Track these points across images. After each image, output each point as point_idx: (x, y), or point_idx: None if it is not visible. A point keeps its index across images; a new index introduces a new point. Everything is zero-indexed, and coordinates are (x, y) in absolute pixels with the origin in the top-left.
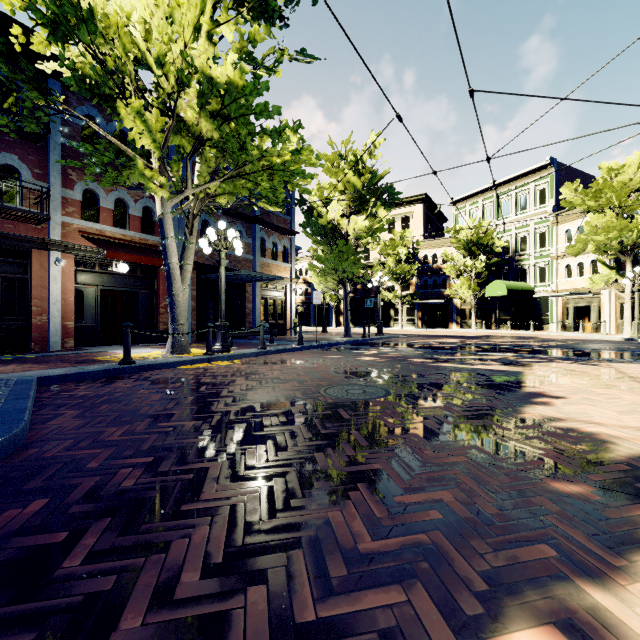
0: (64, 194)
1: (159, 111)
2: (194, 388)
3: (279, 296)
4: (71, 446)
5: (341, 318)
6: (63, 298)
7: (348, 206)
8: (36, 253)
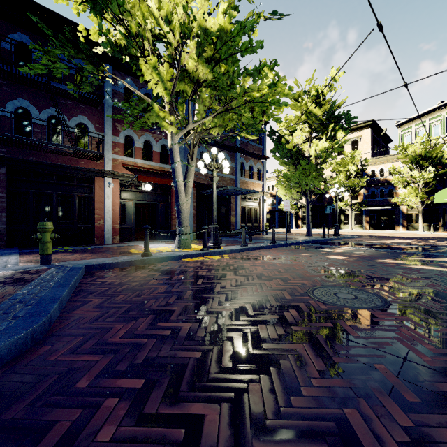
0: (113, 140)
1: (168, 64)
2: (192, 281)
3: (254, 205)
4: (77, 346)
5: (299, 222)
6: (113, 209)
7: (310, 132)
8: (97, 179)
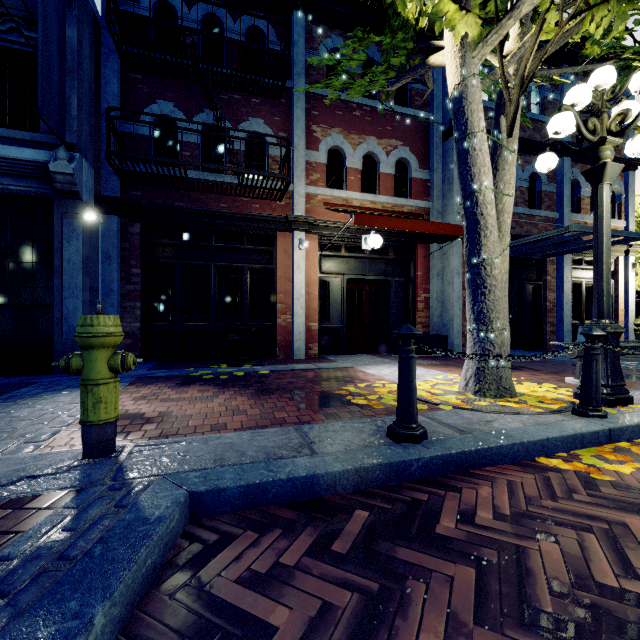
0: (308, 158)
1: None
2: None
3: None
4: None
5: None
6: (307, 292)
7: None
8: (280, 236)
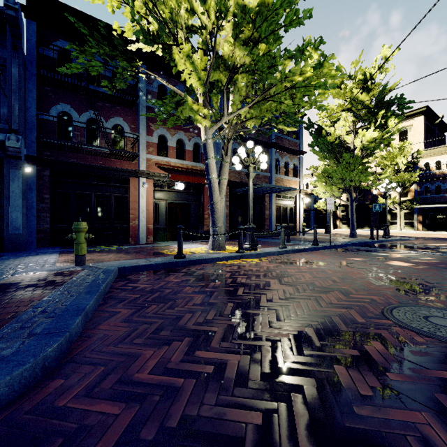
0: (147, 139)
1: (203, 52)
2: (232, 290)
3: (290, 204)
4: (95, 383)
5: (337, 222)
6: (147, 209)
7: (354, 122)
8: (132, 180)
